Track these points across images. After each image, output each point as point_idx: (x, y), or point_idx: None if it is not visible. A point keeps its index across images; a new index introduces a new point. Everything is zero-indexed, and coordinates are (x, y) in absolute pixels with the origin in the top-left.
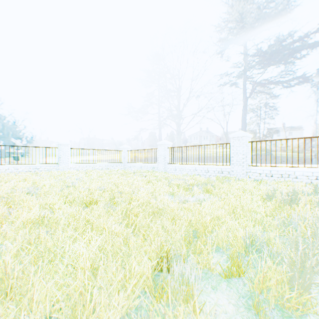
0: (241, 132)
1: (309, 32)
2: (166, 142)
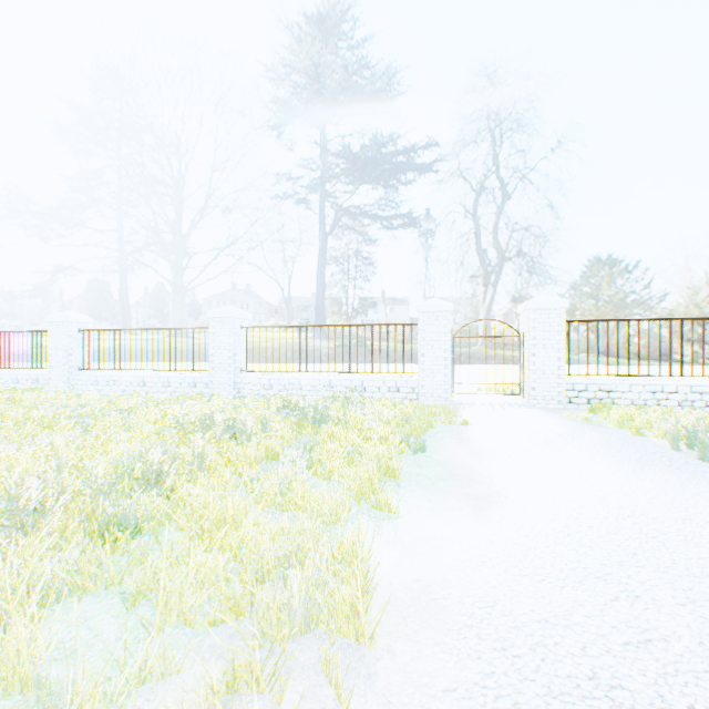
0: (229, 309)
1: (402, 148)
2: (75, 316)
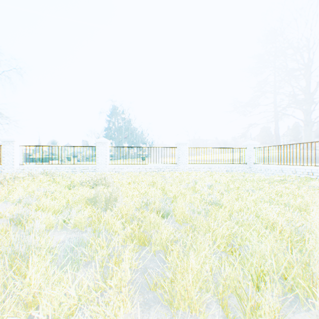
0: None
1: None
2: None
